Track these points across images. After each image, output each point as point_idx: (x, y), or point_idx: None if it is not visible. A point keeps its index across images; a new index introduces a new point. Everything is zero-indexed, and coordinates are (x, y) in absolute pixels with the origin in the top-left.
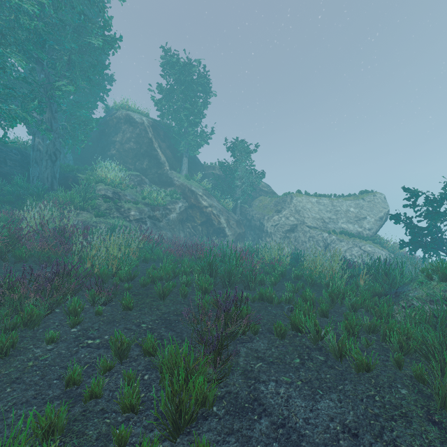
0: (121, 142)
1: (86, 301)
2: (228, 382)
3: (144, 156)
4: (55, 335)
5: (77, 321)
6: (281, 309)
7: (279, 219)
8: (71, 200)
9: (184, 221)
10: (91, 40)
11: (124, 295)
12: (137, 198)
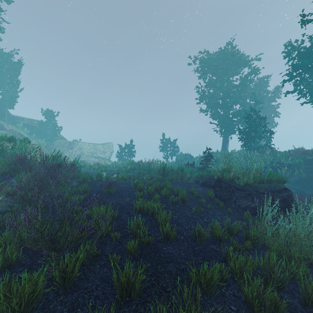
0: None
1: None
2: None
3: None
4: None
5: None
6: None
7: (72, 152)
8: None
9: None
10: None
11: None
12: None
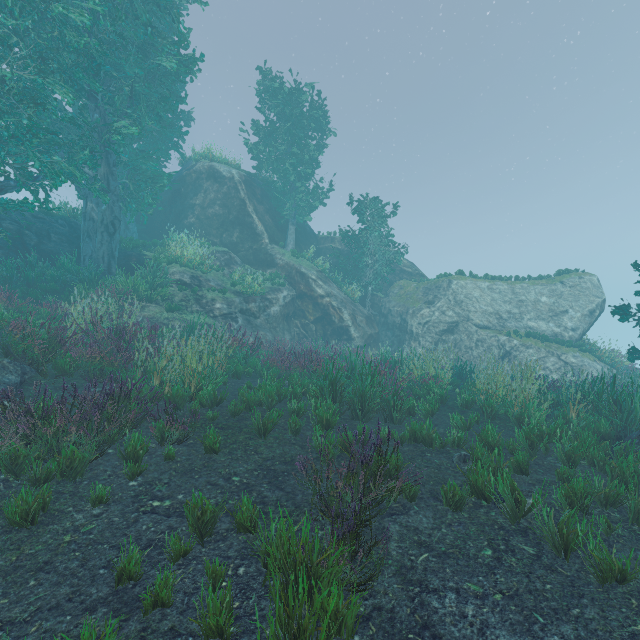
0: (203, 206)
1: (151, 437)
2: (374, 588)
3: (233, 225)
4: (105, 493)
5: (137, 470)
6: (447, 457)
7: (430, 314)
8: (134, 288)
9: (291, 316)
10: (161, 62)
11: (207, 429)
12: (224, 285)
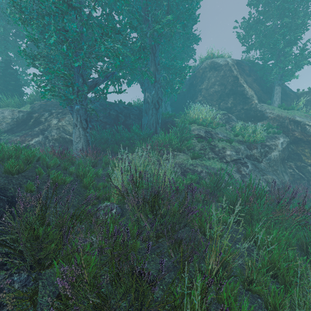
0: (206, 88)
1: None
2: None
3: (228, 95)
4: None
5: None
6: None
7: None
8: (169, 142)
9: (285, 159)
10: None
11: None
12: (228, 136)
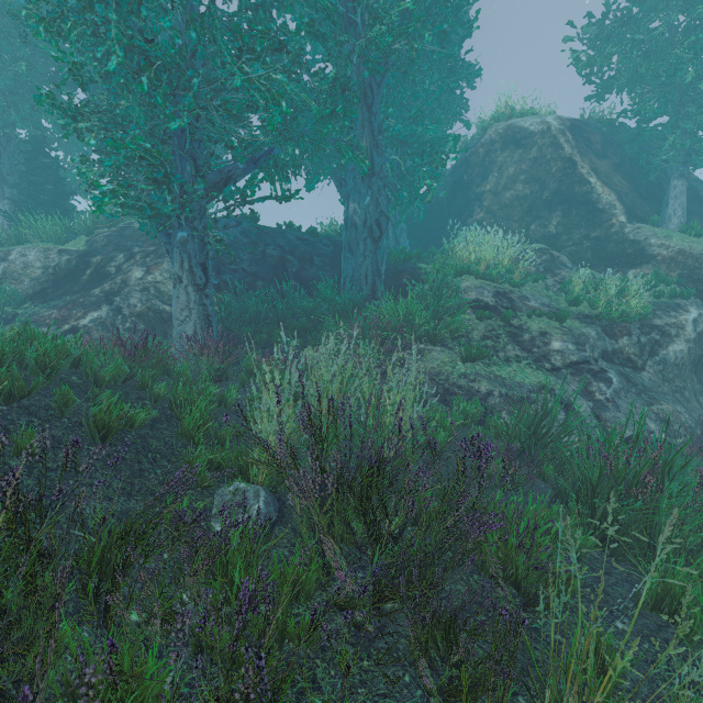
0: (495, 191)
1: None
2: None
3: (550, 206)
4: None
5: None
6: None
7: None
8: (407, 319)
9: (701, 362)
10: None
11: None
12: (554, 304)
